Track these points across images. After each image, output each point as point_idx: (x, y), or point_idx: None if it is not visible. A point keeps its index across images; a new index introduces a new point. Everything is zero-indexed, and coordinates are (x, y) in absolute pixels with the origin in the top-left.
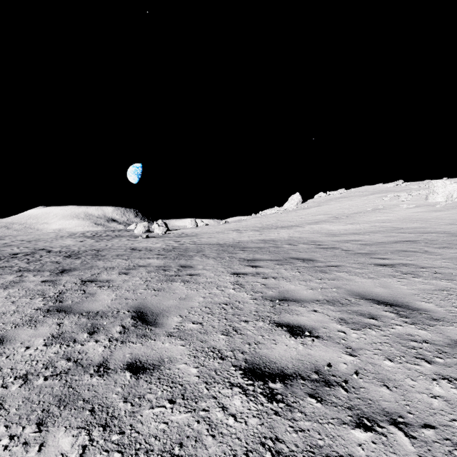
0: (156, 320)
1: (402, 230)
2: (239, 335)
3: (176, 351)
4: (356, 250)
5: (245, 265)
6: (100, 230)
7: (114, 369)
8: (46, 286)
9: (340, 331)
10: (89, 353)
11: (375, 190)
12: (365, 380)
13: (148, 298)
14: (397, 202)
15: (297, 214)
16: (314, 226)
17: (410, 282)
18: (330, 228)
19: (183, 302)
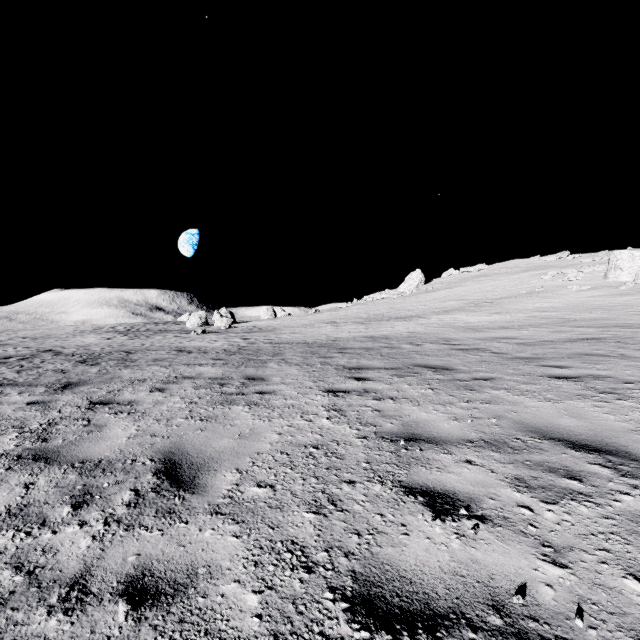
0: (195, 478)
1: (576, 323)
2: (340, 512)
3: (223, 550)
4: (514, 354)
5: (347, 377)
6: (138, 323)
7: (98, 594)
8: (30, 412)
9: (521, 506)
10: (62, 551)
11: (530, 265)
12: (601, 632)
13: (188, 435)
14: (562, 282)
15: (418, 300)
16: (444, 316)
17: (616, 407)
18: (468, 320)
19: (246, 442)
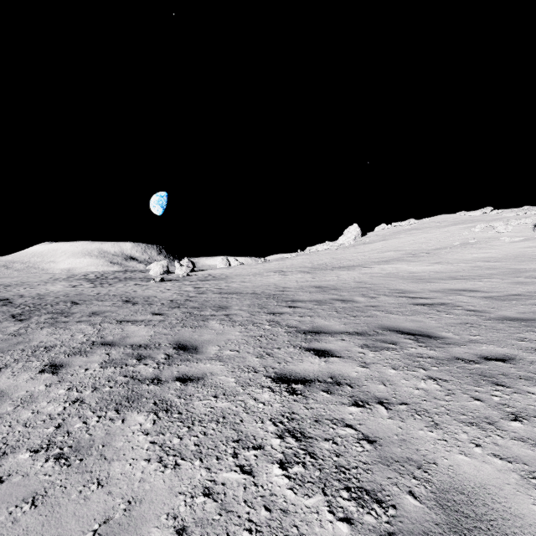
0: None
1: (530, 274)
2: None
3: None
4: (495, 312)
5: (303, 349)
6: (108, 271)
7: None
8: None
9: None
10: None
11: (457, 219)
12: None
13: None
14: (493, 234)
15: (357, 250)
16: (385, 266)
17: None
18: (411, 270)
19: None
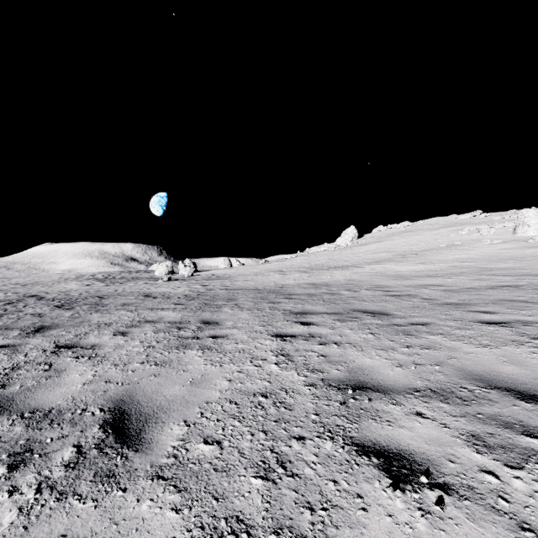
0: (141, 432)
1: (492, 272)
2: (289, 478)
3: (159, 530)
4: (442, 300)
5: (293, 322)
6: (114, 272)
7: None
8: None
9: (485, 471)
10: None
11: (448, 222)
12: None
13: (141, 381)
14: (477, 237)
15: (353, 252)
16: (376, 266)
17: None
18: (397, 269)
19: (196, 390)
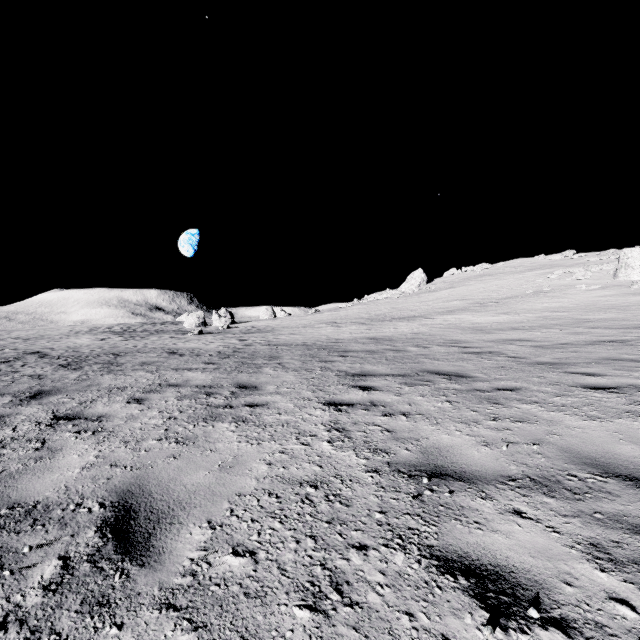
0: (150, 537)
1: (591, 324)
2: (348, 608)
3: None
4: (533, 358)
5: (350, 386)
6: (135, 323)
7: None
8: None
9: (616, 600)
10: None
11: (534, 264)
12: None
13: (156, 465)
14: (570, 281)
15: (420, 299)
16: (448, 316)
17: None
18: (475, 321)
19: (226, 477)
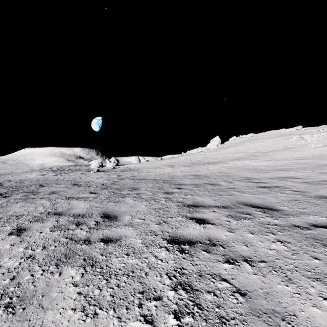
0: None
1: None
2: None
3: None
4: (312, 192)
5: (188, 218)
6: (65, 165)
7: None
8: None
9: None
10: None
11: (280, 133)
12: None
13: None
14: (303, 142)
15: (219, 152)
16: (237, 162)
17: None
18: (253, 164)
19: None
